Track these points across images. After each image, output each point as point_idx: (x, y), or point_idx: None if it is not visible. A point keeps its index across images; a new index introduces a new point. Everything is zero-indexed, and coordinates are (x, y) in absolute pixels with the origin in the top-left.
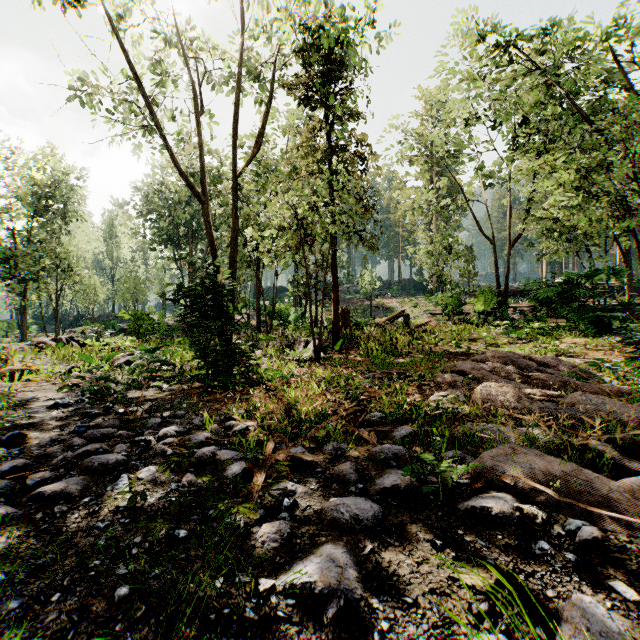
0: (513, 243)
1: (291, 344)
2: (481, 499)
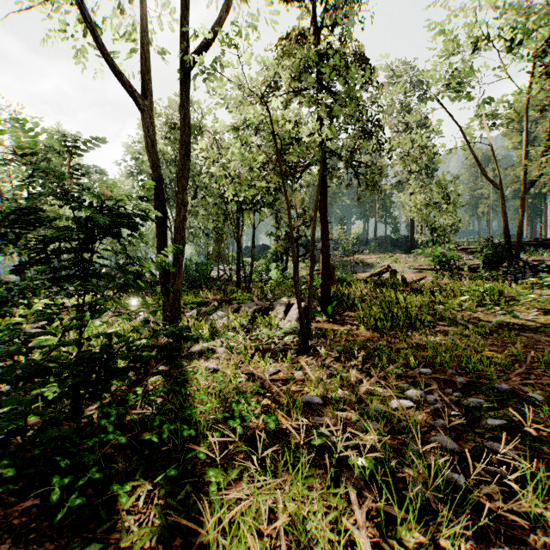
0: (527, 187)
1: (269, 306)
2: None
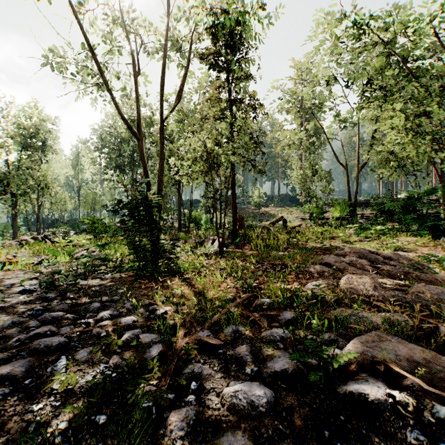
0: (360, 169)
1: (202, 241)
2: (358, 385)
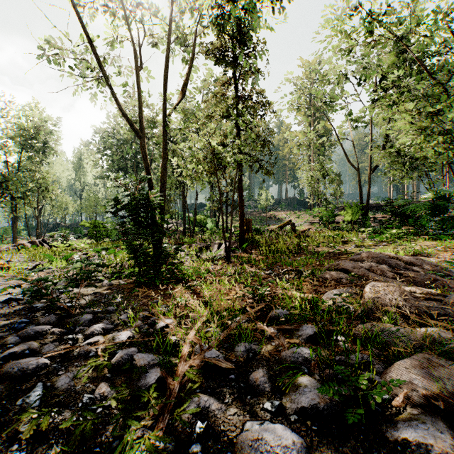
0: (372, 170)
1: (208, 245)
2: (414, 430)
